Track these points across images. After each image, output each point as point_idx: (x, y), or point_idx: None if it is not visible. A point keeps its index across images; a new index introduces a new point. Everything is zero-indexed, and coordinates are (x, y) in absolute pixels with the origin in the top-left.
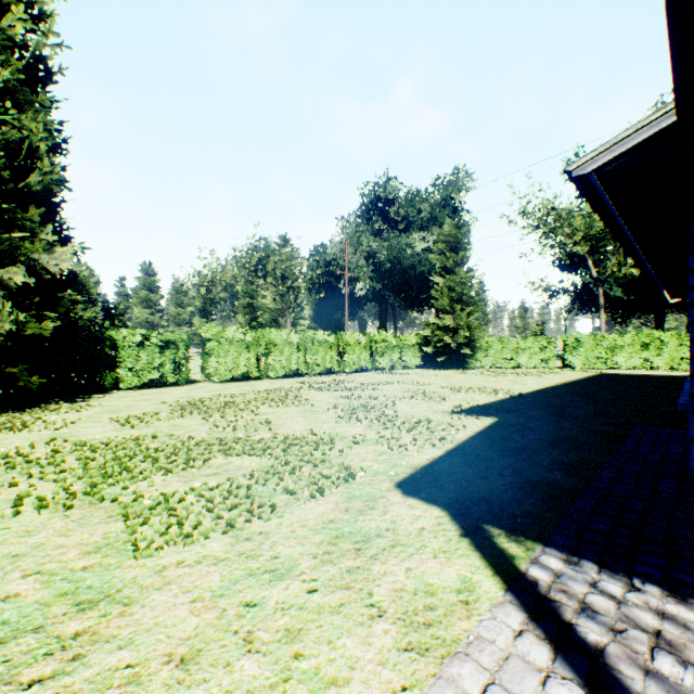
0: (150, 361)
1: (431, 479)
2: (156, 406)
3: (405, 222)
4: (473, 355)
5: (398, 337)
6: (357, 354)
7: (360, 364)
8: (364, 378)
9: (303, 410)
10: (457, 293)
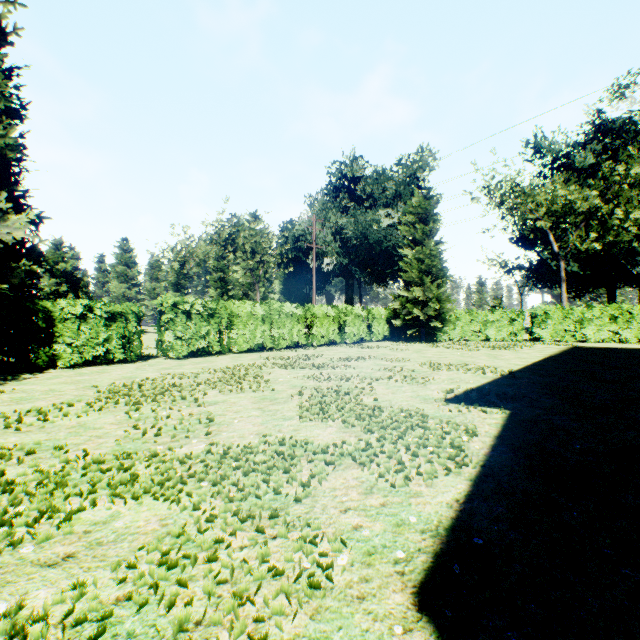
0: (93, 335)
1: (479, 576)
2: (82, 391)
3: (370, 200)
4: (442, 327)
5: (367, 310)
6: (325, 326)
7: (328, 338)
8: (333, 353)
9: (260, 397)
10: (426, 265)
